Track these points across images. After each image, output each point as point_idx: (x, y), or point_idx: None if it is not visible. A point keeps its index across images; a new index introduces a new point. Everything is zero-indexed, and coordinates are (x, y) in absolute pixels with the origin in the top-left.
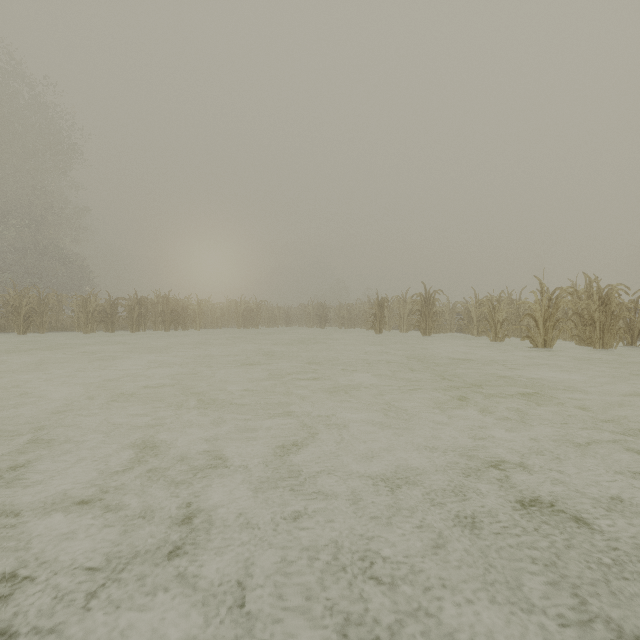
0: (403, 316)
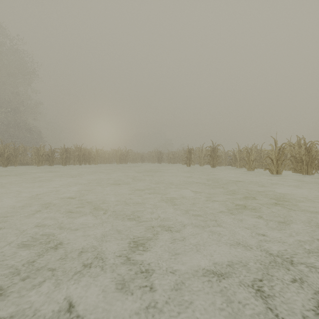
0: (201, 157)
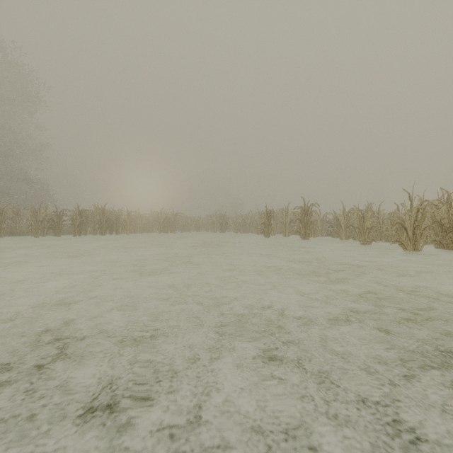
0: (285, 224)
